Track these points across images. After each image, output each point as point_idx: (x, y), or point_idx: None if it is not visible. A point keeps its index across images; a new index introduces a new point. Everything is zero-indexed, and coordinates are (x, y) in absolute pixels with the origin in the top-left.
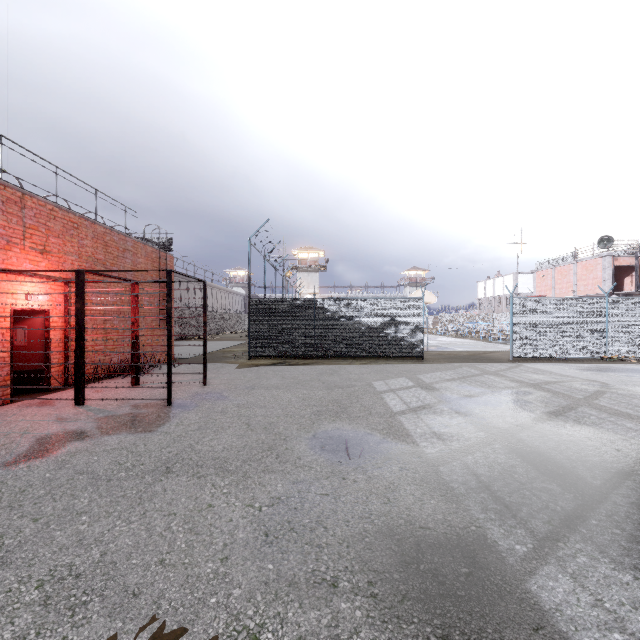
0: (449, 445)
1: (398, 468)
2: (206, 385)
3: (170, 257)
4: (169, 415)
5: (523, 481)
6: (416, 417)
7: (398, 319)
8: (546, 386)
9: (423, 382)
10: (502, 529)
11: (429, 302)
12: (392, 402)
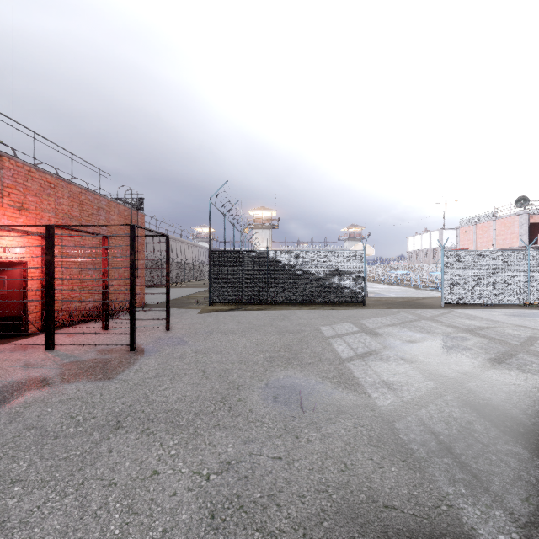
0: (400, 396)
1: (352, 424)
2: (169, 330)
3: (141, 215)
4: (130, 361)
5: (485, 442)
6: (364, 364)
7: (342, 269)
8: (481, 332)
9: (366, 327)
10: (477, 510)
11: (368, 254)
12: (340, 348)
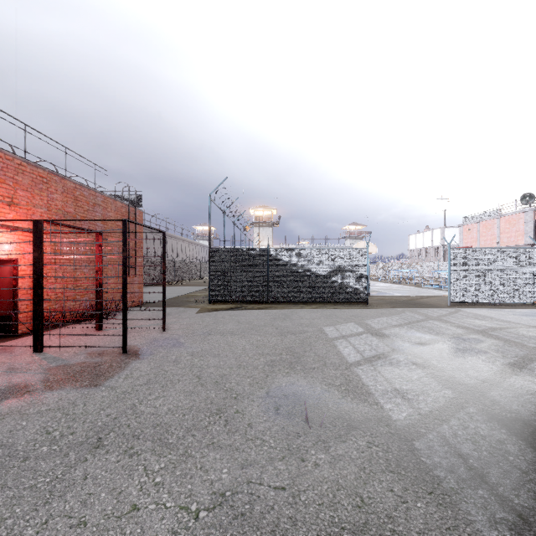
0: (417, 408)
1: (365, 443)
2: (165, 330)
3: (139, 212)
4: (121, 365)
5: (523, 467)
6: (373, 369)
7: (344, 267)
8: (493, 333)
9: (372, 328)
10: None
11: (371, 252)
12: (345, 350)
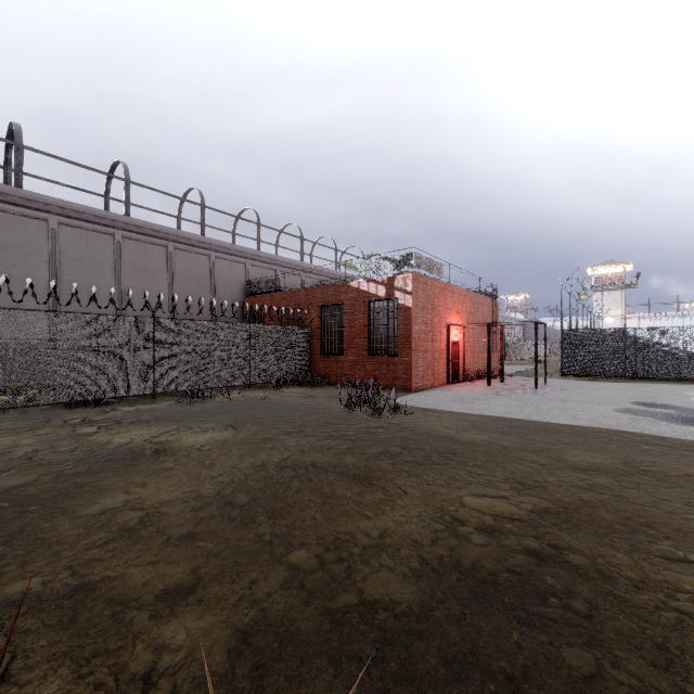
0: None
1: (681, 410)
2: (546, 385)
3: (496, 303)
4: (541, 392)
5: None
6: None
7: None
8: None
9: None
10: None
11: None
12: None
